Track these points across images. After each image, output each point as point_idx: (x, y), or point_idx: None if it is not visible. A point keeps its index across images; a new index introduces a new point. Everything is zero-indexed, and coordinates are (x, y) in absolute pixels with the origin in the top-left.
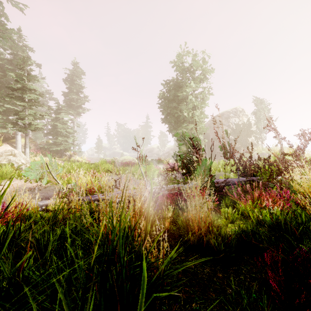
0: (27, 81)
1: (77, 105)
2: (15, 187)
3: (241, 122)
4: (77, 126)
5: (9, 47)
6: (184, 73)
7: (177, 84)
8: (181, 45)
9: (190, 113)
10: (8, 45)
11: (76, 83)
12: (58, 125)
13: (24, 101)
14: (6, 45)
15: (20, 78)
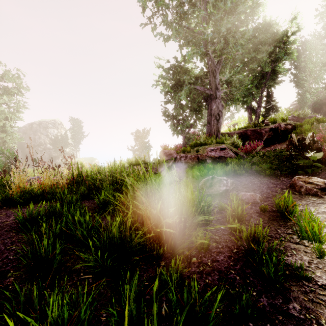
0: None
1: None
2: None
3: (60, 133)
4: None
5: None
6: None
7: None
8: None
9: (1, 123)
10: None
11: None
12: None
13: None
14: None
15: None
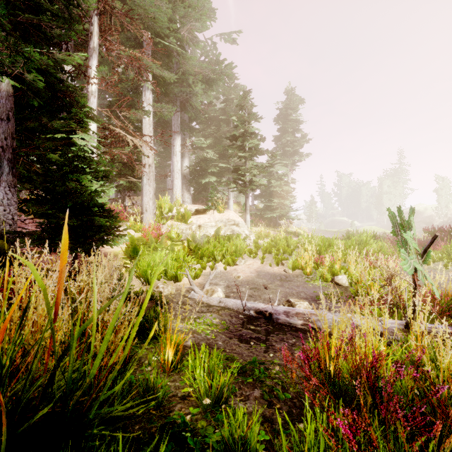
0: (248, 123)
1: (292, 150)
2: (253, 270)
3: None
4: (291, 182)
5: (222, 94)
6: None
7: None
8: None
9: None
10: (221, 92)
11: (290, 120)
12: (272, 182)
13: (245, 151)
14: (219, 93)
15: (240, 122)
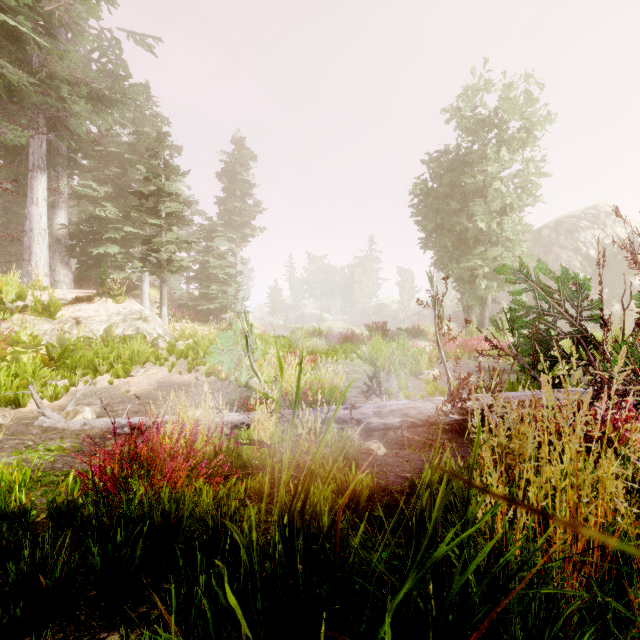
0: (165, 178)
1: (241, 221)
2: (155, 382)
3: (609, 239)
4: (241, 263)
5: (131, 121)
6: (478, 132)
7: (457, 159)
8: (474, 67)
9: (492, 223)
10: (130, 118)
11: (240, 179)
12: (211, 261)
13: (160, 217)
14: (125, 119)
15: (153, 175)
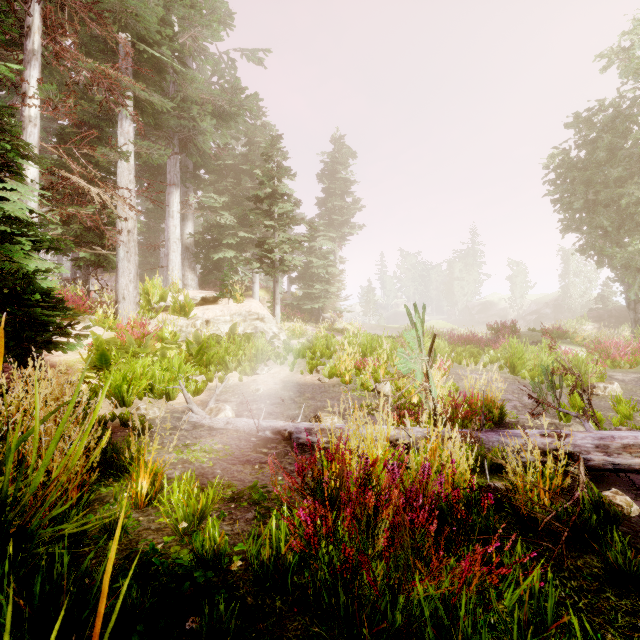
0: (278, 180)
1: (341, 220)
2: (279, 381)
3: None
4: (340, 262)
5: (244, 134)
6: None
7: (616, 115)
8: None
9: None
10: (243, 131)
11: (339, 178)
12: (313, 261)
13: (273, 219)
14: (239, 132)
15: (267, 178)
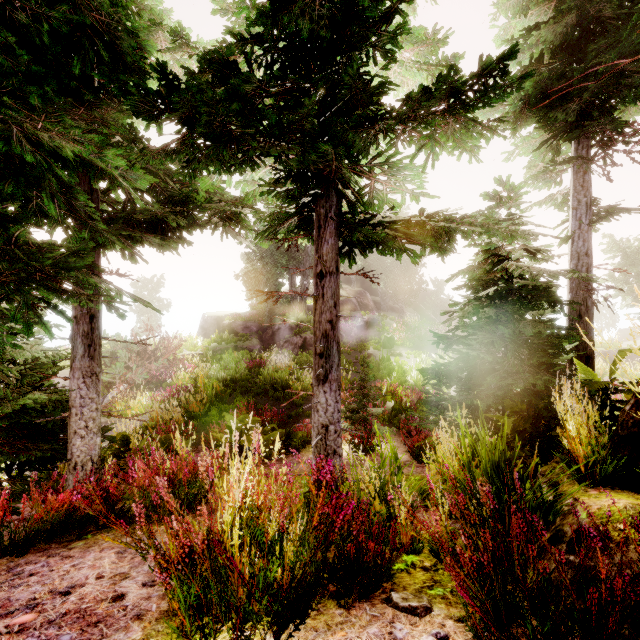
0: None
1: None
2: None
3: None
4: None
5: None
6: None
7: None
8: None
9: None
10: None
11: None
12: None
13: None
14: None
15: None
